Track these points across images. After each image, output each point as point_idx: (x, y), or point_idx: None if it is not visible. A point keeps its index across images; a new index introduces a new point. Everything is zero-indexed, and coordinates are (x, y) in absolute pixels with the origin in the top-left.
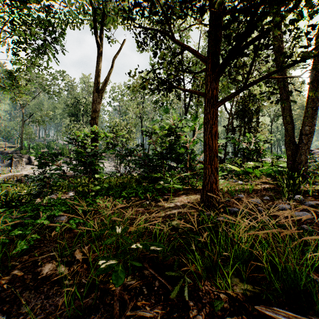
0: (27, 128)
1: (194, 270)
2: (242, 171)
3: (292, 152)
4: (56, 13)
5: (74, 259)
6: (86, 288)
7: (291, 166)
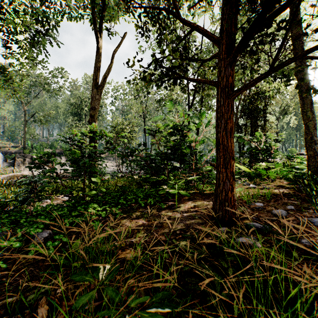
0: (30, 128)
1: None
2: (254, 173)
3: (313, 152)
4: (51, 3)
5: (34, 317)
6: None
7: (313, 168)
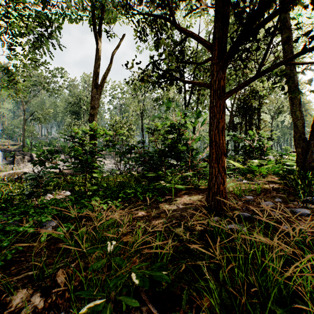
0: (29, 126)
1: (208, 305)
2: (247, 170)
3: (302, 150)
4: (53, 7)
5: (54, 283)
6: None
7: (301, 165)
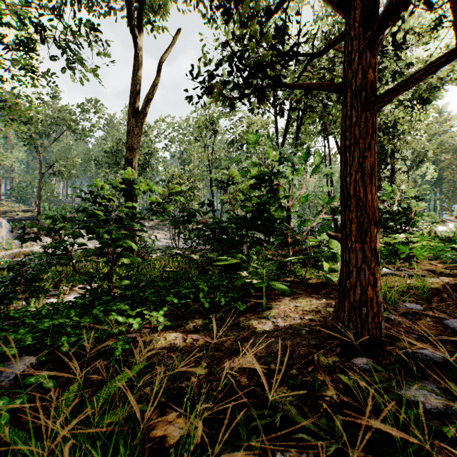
0: (46, 184)
1: None
2: (387, 250)
3: None
4: None
5: None
6: None
7: None
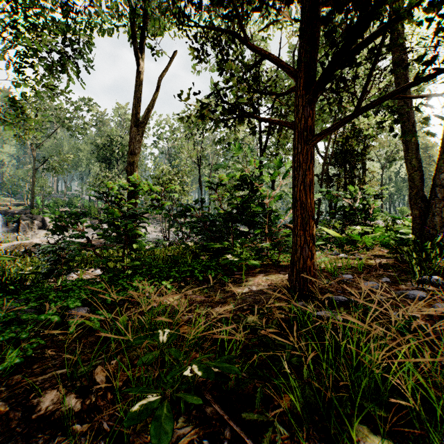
0: (40, 179)
1: (288, 406)
2: (345, 239)
3: (420, 212)
4: (77, 13)
5: (92, 383)
6: (108, 439)
7: (419, 232)
